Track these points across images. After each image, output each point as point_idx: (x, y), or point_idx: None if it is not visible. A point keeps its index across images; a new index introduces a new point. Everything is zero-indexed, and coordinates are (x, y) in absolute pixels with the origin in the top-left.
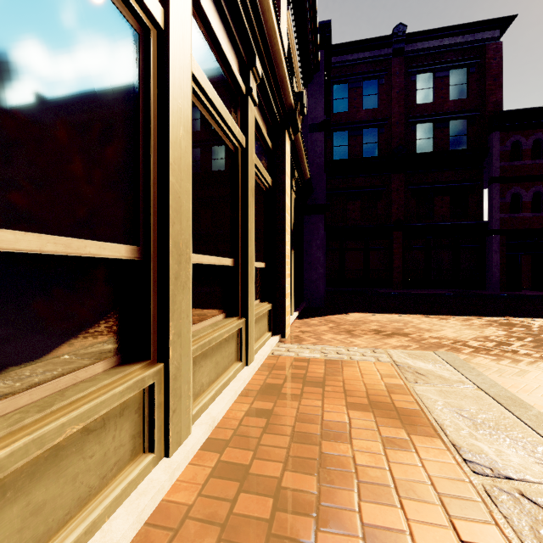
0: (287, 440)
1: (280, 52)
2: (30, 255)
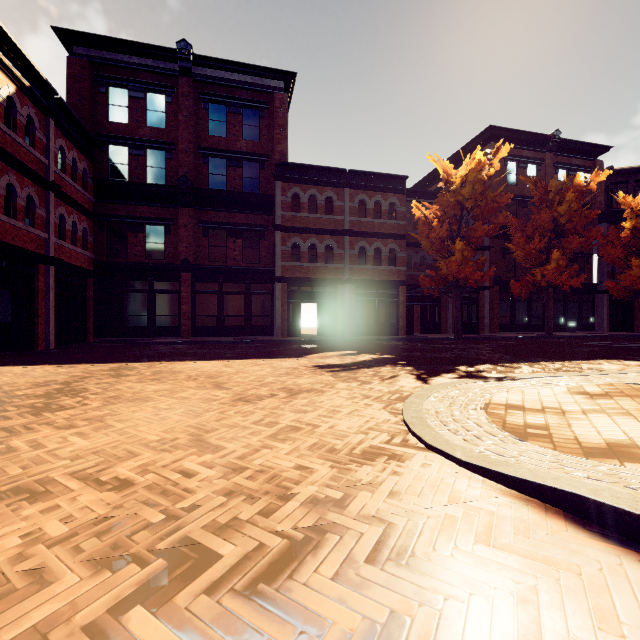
0: None
1: None
2: None
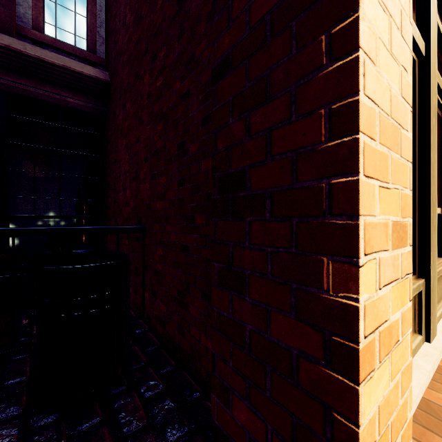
0: None
1: None
2: None
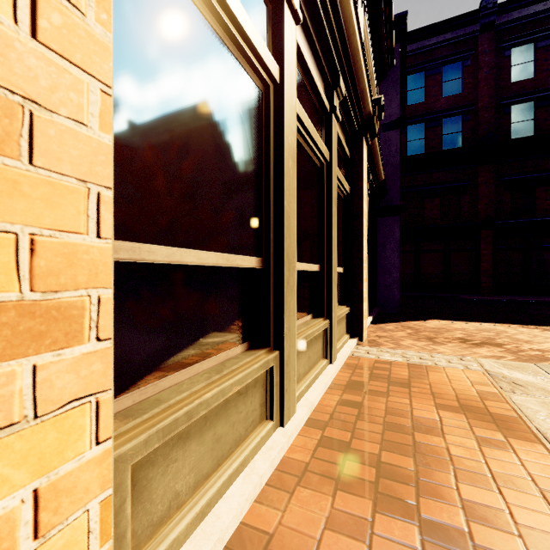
0: (379, 428)
1: (361, 67)
2: (207, 267)
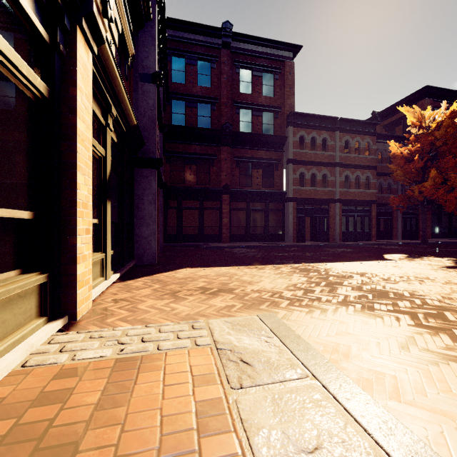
0: None
1: None
2: None
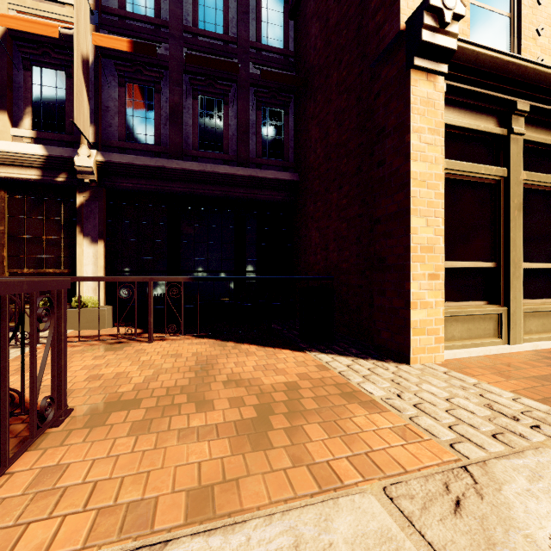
0: None
1: None
2: (465, 267)
